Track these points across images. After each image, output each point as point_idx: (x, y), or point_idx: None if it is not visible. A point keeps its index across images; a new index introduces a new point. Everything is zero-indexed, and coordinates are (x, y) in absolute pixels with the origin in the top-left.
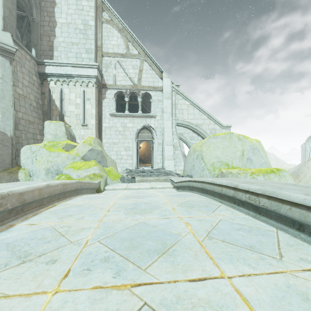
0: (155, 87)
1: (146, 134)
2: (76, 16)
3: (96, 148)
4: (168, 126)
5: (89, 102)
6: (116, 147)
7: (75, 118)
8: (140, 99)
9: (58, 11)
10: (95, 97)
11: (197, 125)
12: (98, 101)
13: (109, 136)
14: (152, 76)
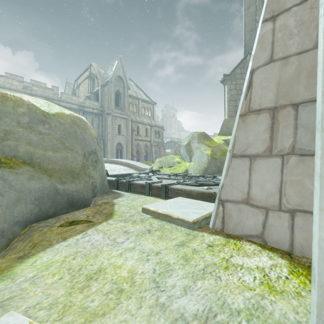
0: None
1: None
2: None
3: (183, 144)
4: None
5: None
6: None
7: None
8: None
9: None
10: None
11: None
12: None
13: None
14: None
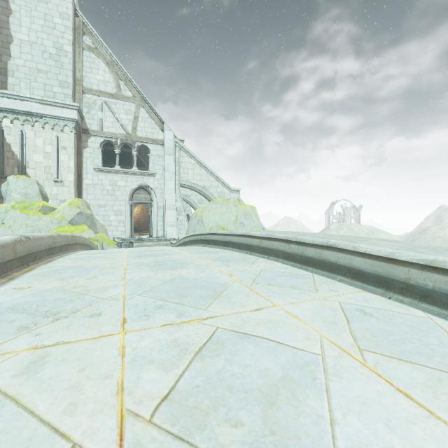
0: (155, 140)
1: (144, 196)
2: (44, 35)
3: (85, 212)
4: (170, 187)
5: (65, 151)
6: (103, 210)
7: (43, 171)
8: (135, 153)
9: (14, 23)
10: (73, 146)
11: (204, 187)
12: (78, 150)
13: (93, 196)
14: (150, 125)
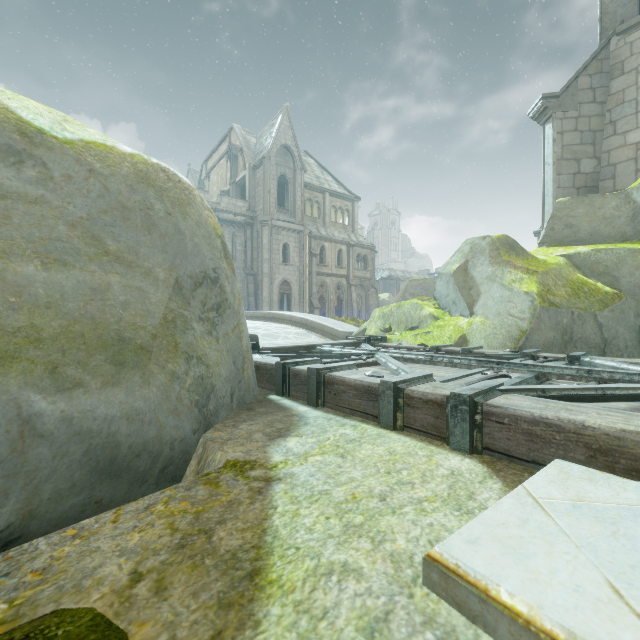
0: None
1: None
2: None
3: (445, 270)
4: None
5: None
6: None
7: None
8: None
9: None
10: None
11: None
12: None
13: None
14: None
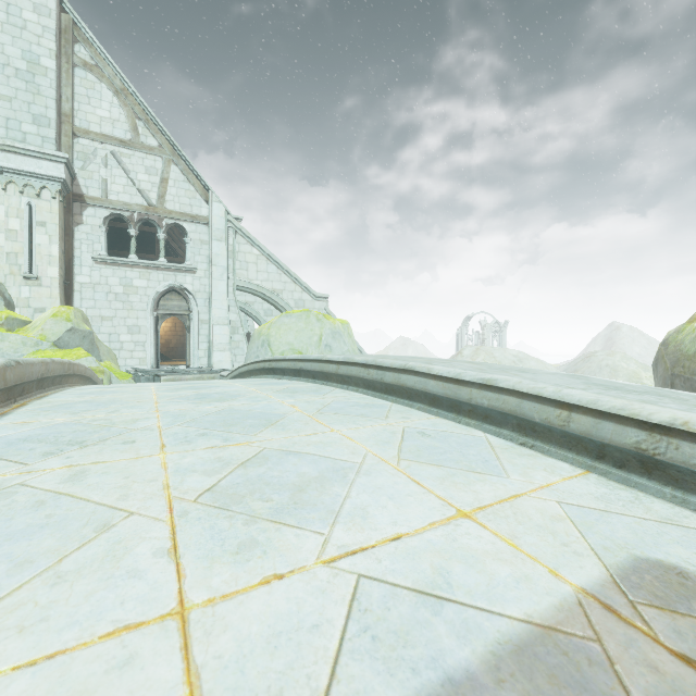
0: (195, 216)
1: (177, 303)
2: (7, 38)
3: (81, 328)
4: (220, 290)
5: (43, 230)
6: (108, 326)
7: (4, 260)
8: (163, 235)
9: None
10: (58, 222)
11: (273, 292)
12: (65, 228)
13: (92, 302)
14: (188, 193)
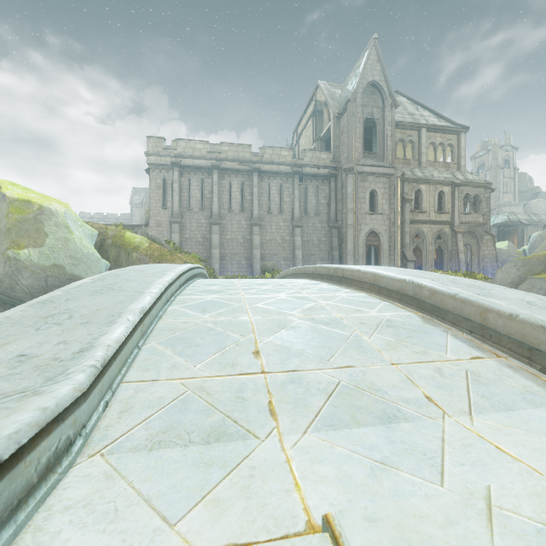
0: None
1: None
2: None
3: None
4: None
5: None
6: None
7: None
8: None
9: None
10: None
11: None
12: None
13: None
14: None
